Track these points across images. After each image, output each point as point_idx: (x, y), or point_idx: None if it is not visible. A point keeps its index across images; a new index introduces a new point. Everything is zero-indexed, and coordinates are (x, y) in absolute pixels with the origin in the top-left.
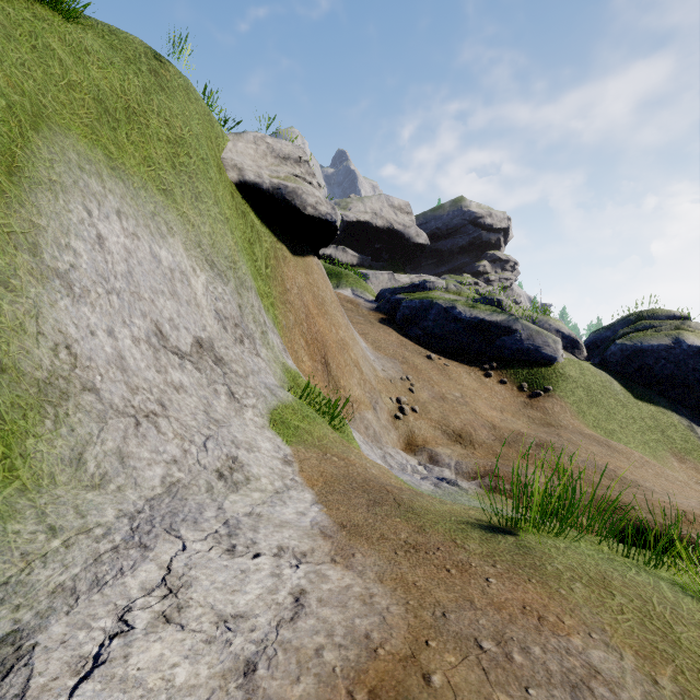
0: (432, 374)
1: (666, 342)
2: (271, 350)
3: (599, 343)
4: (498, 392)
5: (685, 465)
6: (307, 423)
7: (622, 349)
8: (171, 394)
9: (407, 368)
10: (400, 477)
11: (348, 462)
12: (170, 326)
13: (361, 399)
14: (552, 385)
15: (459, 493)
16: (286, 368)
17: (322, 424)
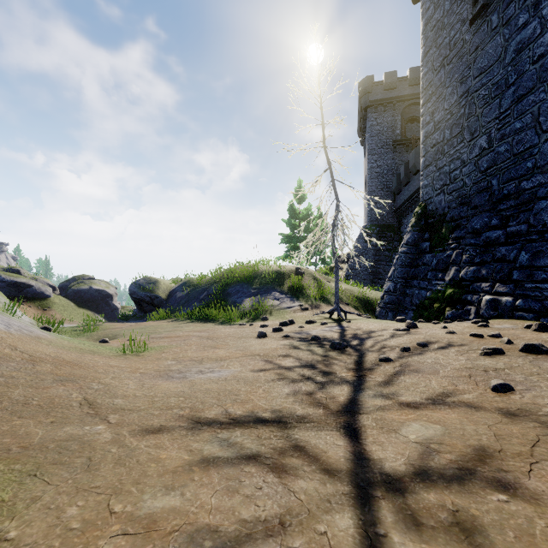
0: None
1: (88, 288)
2: None
3: (64, 288)
4: (30, 311)
5: None
6: None
7: (74, 290)
8: None
9: None
10: None
11: None
12: None
13: None
14: (51, 306)
15: None
16: None
17: None
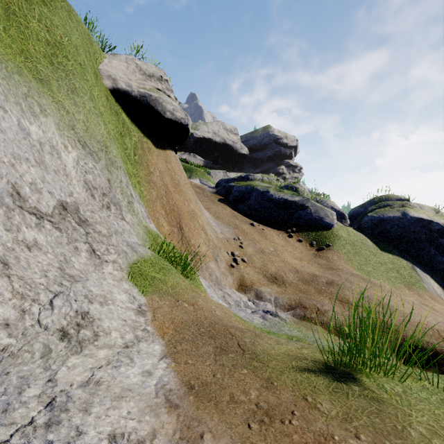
0: (254, 235)
1: (398, 215)
2: (136, 216)
3: (357, 216)
4: (297, 247)
5: (412, 292)
6: (163, 274)
7: (372, 219)
8: (19, 252)
9: (238, 231)
10: (238, 314)
11: (196, 306)
12: (30, 189)
13: (206, 253)
14: (331, 242)
15: (281, 323)
16: (148, 230)
17: (175, 274)
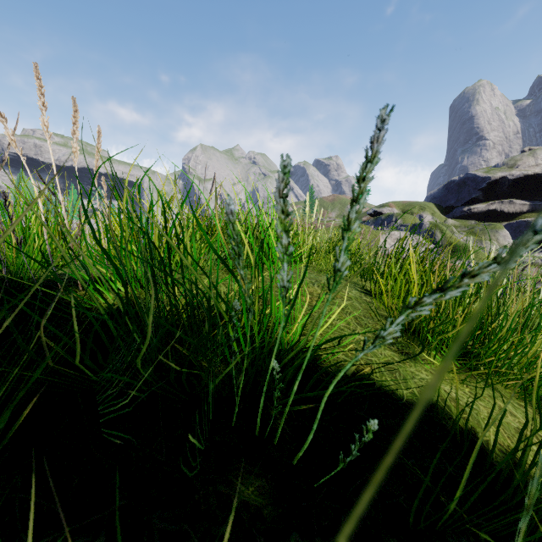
0: None
1: None
2: None
3: None
4: None
5: None
6: None
7: None
8: None
9: None
10: None
11: None
12: None
13: None
14: None
15: None
16: None
17: None
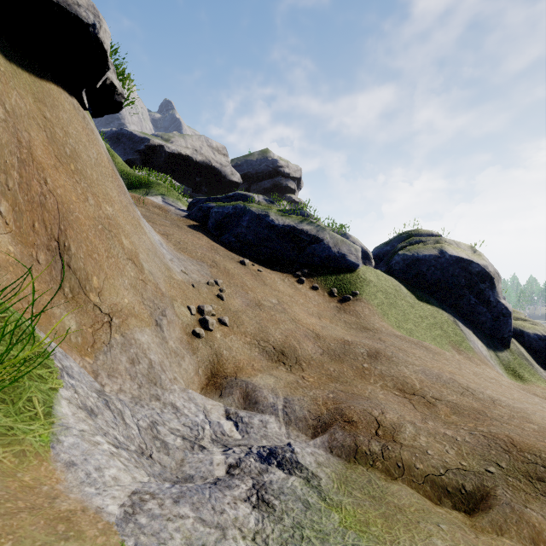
0: (246, 279)
1: (435, 253)
2: None
3: (382, 256)
4: (312, 297)
5: (462, 356)
6: None
7: (404, 258)
8: None
9: (217, 271)
10: None
11: None
12: None
13: (133, 310)
14: (358, 289)
15: (314, 513)
16: None
17: None
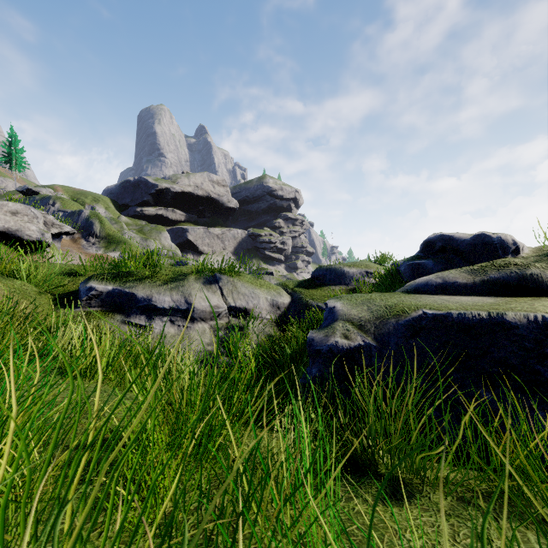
0: None
1: None
2: None
3: None
4: None
5: None
6: None
7: None
8: None
9: None
10: None
11: None
12: None
13: None
14: None
15: None
16: None
17: None
